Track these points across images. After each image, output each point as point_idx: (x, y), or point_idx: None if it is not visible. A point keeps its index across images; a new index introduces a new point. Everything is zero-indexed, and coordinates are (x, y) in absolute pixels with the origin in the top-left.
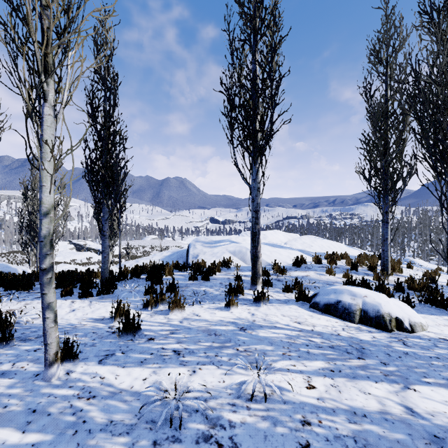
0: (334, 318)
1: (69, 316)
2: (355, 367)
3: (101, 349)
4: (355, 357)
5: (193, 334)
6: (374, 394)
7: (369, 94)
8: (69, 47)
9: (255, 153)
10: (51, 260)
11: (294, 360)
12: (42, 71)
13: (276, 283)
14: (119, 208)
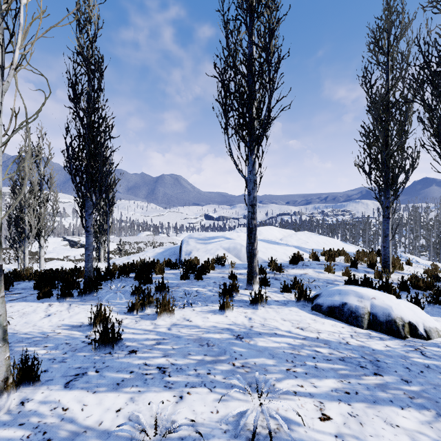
0: (339, 322)
1: (43, 323)
2: (373, 387)
3: (71, 366)
4: (370, 372)
5: (182, 345)
6: (403, 427)
7: (370, 83)
8: None
9: (252, 143)
10: None
11: (300, 378)
12: None
13: (274, 282)
14: (107, 203)
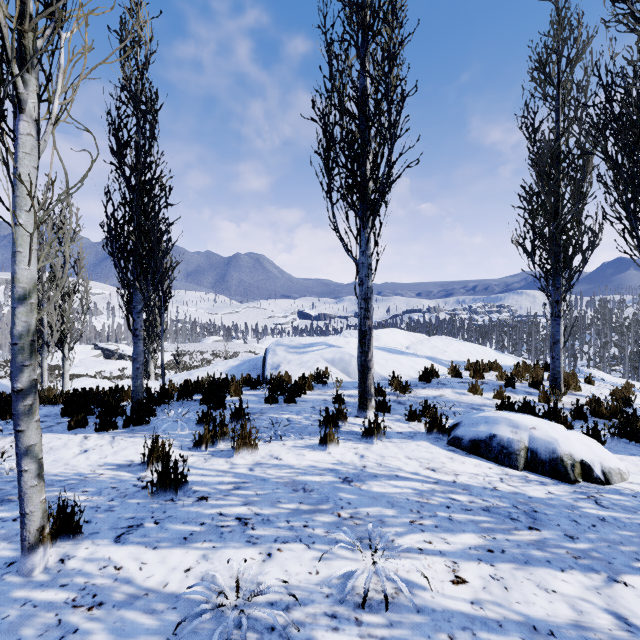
0: (486, 461)
1: (78, 461)
2: (526, 545)
3: (121, 516)
4: (524, 526)
5: (269, 490)
6: (561, 592)
7: (533, 126)
8: (59, 20)
9: (365, 212)
10: (32, 376)
11: (429, 532)
12: (12, 59)
13: (396, 406)
14: (162, 296)
